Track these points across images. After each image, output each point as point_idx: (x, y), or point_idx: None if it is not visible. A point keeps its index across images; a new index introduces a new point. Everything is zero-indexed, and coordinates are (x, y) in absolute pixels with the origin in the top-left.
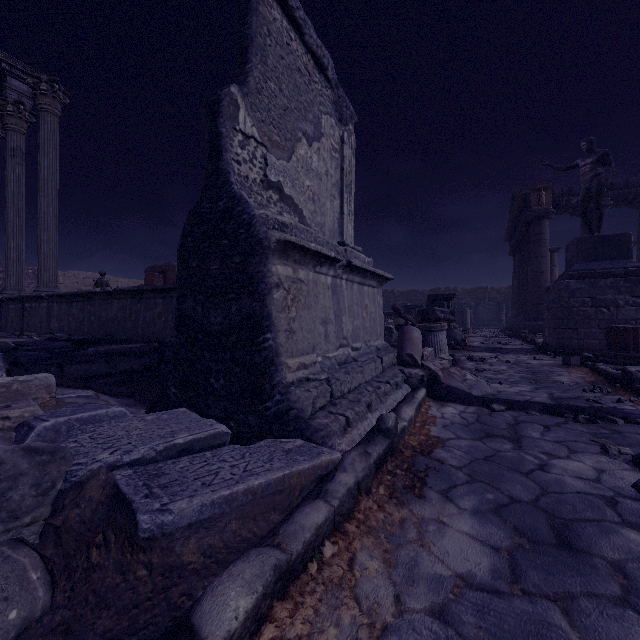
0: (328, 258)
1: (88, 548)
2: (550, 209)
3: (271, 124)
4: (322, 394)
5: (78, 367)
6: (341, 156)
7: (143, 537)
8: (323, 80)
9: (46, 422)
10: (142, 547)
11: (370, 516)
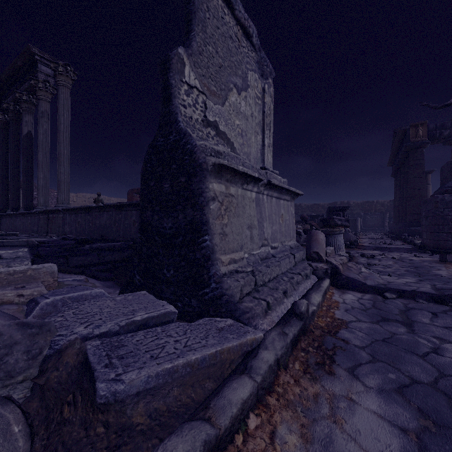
0: (253, 178)
1: (62, 405)
2: (426, 140)
3: (209, 78)
4: (248, 283)
5: (78, 258)
6: (263, 102)
7: (100, 402)
8: (249, 45)
9: (47, 299)
10: (100, 409)
11: (288, 390)
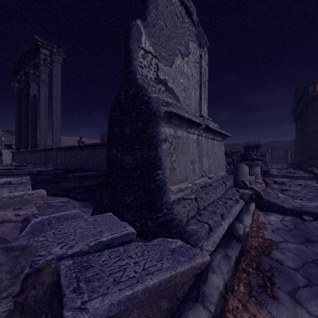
0: (195, 123)
1: None
2: None
3: (160, 45)
4: (192, 208)
5: (65, 183)
6: (200, 66)
7: None
8: (190, 21)
9: (36, 218)
10: None
11: (238, 316)
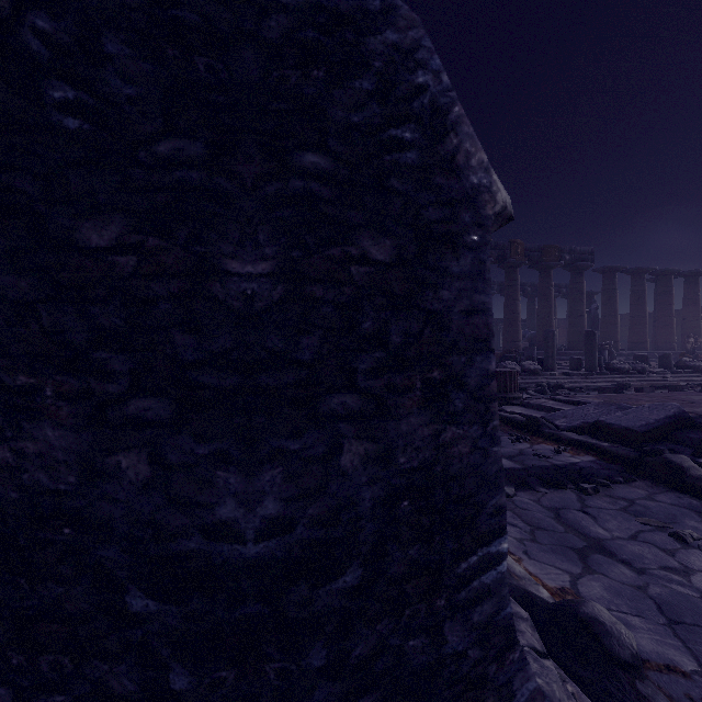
0: None
1: None
2: None
3: None
4: None
5: None
6: None
7: None
8: None
9: None
10: None
11: None
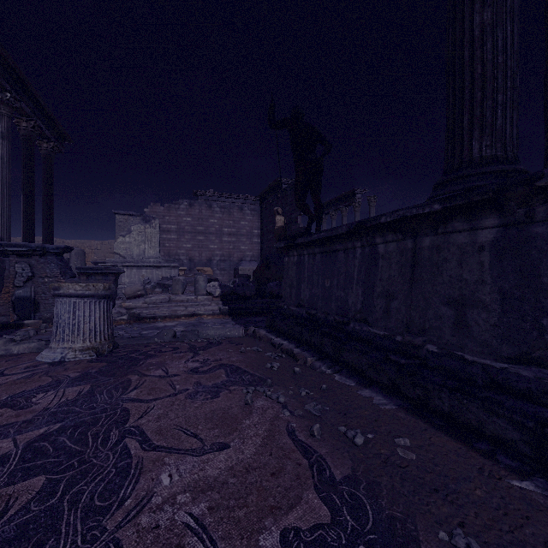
0: None
1: None
2: None
3: None
4: None
5: None
6: None
7: None
8: None
9: None
10: None
11: None
